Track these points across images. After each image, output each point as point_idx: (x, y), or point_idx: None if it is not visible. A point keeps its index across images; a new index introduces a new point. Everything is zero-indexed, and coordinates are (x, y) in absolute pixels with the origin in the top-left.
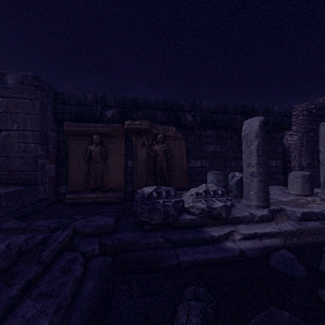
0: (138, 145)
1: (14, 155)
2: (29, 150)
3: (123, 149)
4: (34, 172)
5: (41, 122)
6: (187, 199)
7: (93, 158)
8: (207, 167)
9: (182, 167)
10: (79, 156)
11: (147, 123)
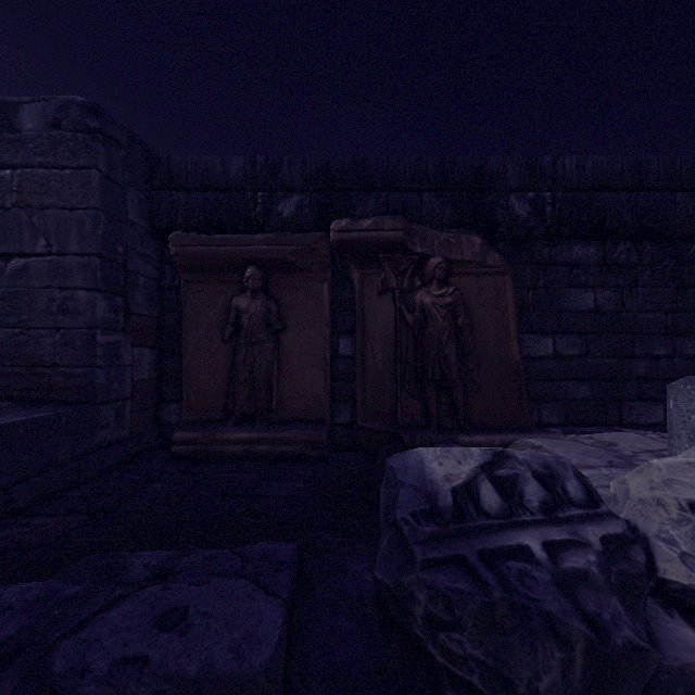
0: (368, 293)
1: (38, 321)
2: (75, 307)
3: (326, 306)
4: (87, 369)
5: (106, 231)
6: (668, 529)
7: (244, 330)
8: (575, 357)
9: (503, 358)
10: (210, 327)
11: (395, 225)
